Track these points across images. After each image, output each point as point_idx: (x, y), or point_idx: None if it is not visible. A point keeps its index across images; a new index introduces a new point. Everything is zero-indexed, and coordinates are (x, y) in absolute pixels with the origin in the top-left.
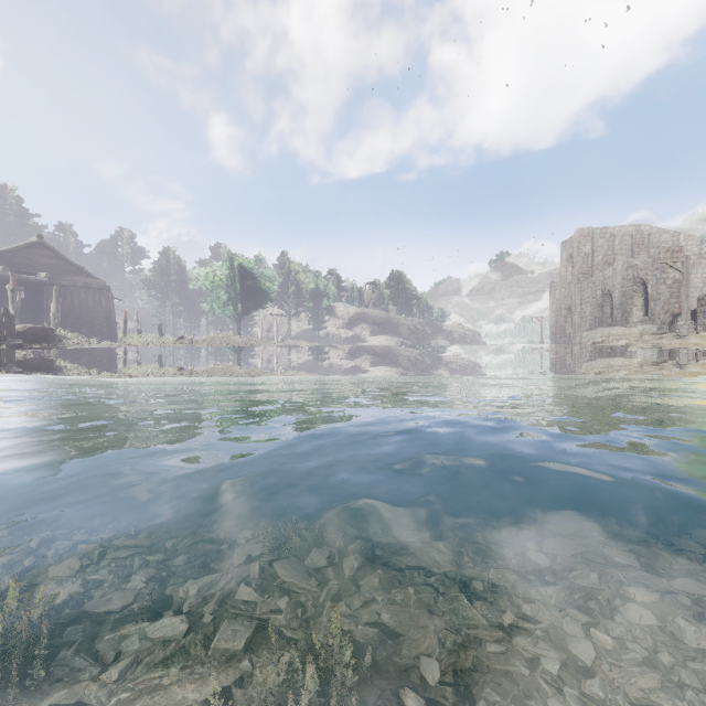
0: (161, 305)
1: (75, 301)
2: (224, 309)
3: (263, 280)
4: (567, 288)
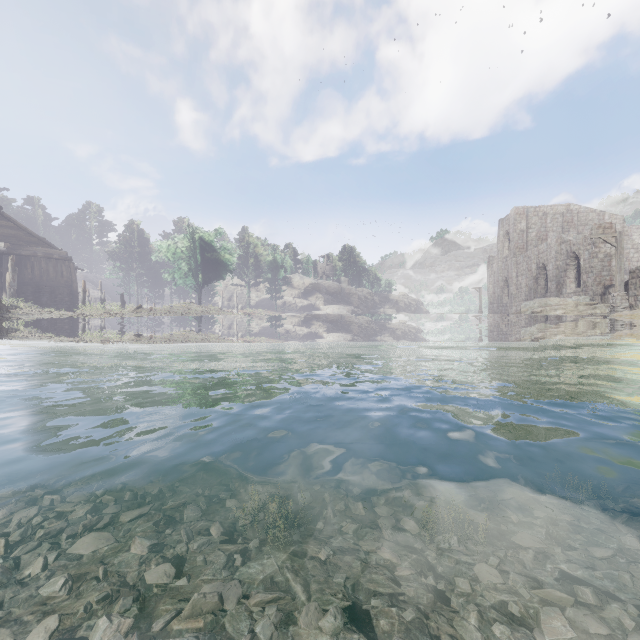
0: (126, 275)
1: (36, 271)
2: (185, 279)
3: (222, 252)
4: (504, 262)
